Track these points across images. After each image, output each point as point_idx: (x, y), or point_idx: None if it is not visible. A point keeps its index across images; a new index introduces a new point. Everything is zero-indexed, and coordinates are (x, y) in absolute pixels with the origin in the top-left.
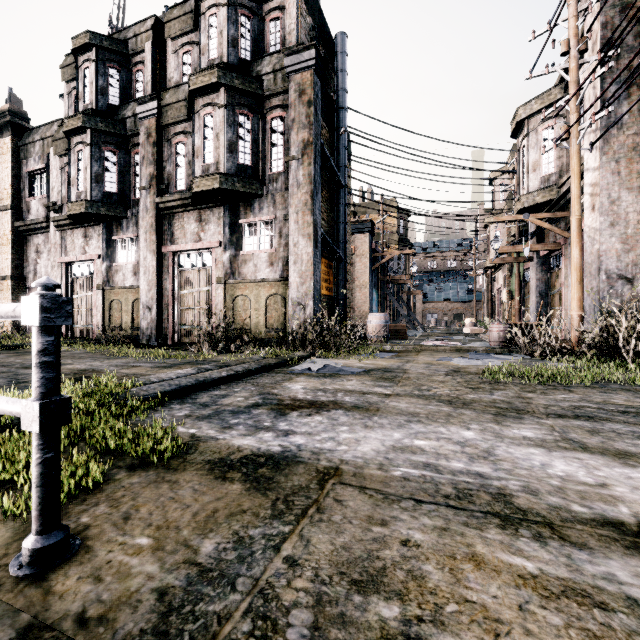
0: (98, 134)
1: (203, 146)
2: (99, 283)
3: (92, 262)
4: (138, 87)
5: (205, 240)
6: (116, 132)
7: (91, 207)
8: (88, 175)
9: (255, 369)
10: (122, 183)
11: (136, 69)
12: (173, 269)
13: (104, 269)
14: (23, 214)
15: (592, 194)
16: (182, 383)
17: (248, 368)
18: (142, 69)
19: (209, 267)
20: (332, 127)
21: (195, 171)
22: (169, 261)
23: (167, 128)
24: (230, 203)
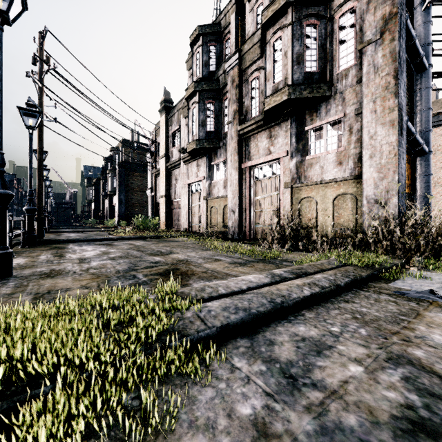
0: (203, 93)
1: (273, 69)
2: (204, 195)
3: (201, 182)
4: (227, 52)
5: (274, 152)
6: (213, 88)
7: (199, 144)
8: (197, 123)
9: (344, 284)
10: (217, 123)
11: (225, 39)
12: (249, 180)
13: (207, 186)
14: (170, 158)
15: None
16: (252, 306)
17: (335, 282)
18: (229, 37)
19: (277, 175)
20: (410, 6)
21: (266, 93)
22: (247, 174)
23: (245, 71)
24: (296, 115)
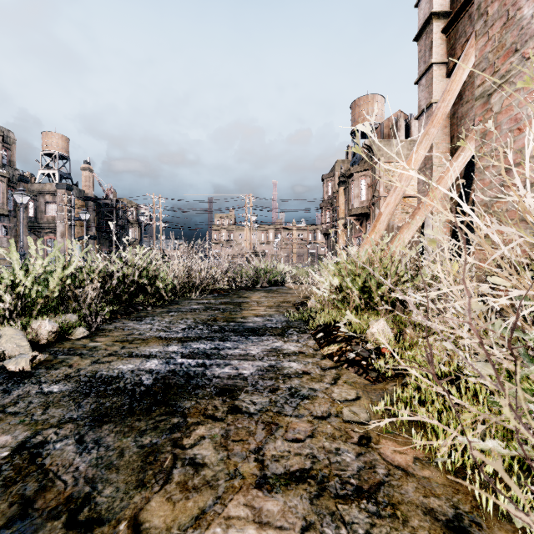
0: None
1: None
2: None
3: None
4: None
5: None
6: None
7: None
8: None
9: None
10: None
11: None
12: None
13: None
14: None
15: (62, 234)
16: None
17: None
18: None
19: None
20: None
21: None
22: None
23: None
24: None
